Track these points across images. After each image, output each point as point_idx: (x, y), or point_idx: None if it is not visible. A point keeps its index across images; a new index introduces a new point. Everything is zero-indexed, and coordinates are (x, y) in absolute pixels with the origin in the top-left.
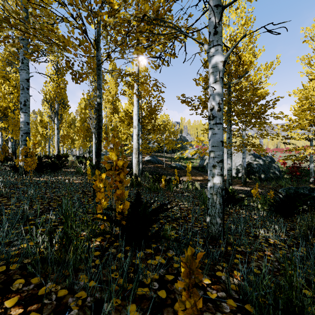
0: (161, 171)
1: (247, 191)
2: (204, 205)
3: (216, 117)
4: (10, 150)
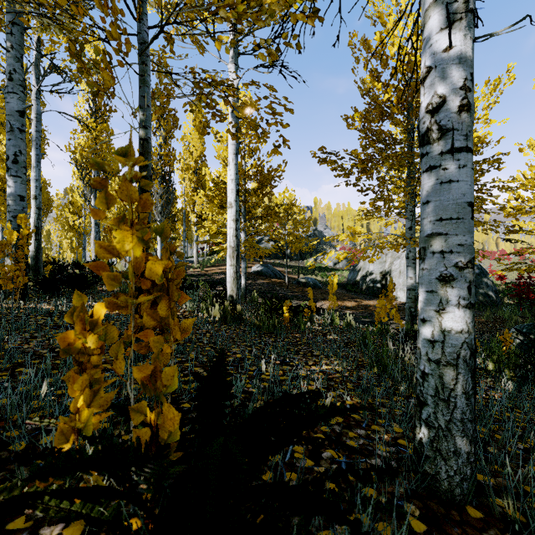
0: (280, 291)
1: None
2: (377, 367)
3: (454, 132)
4: None
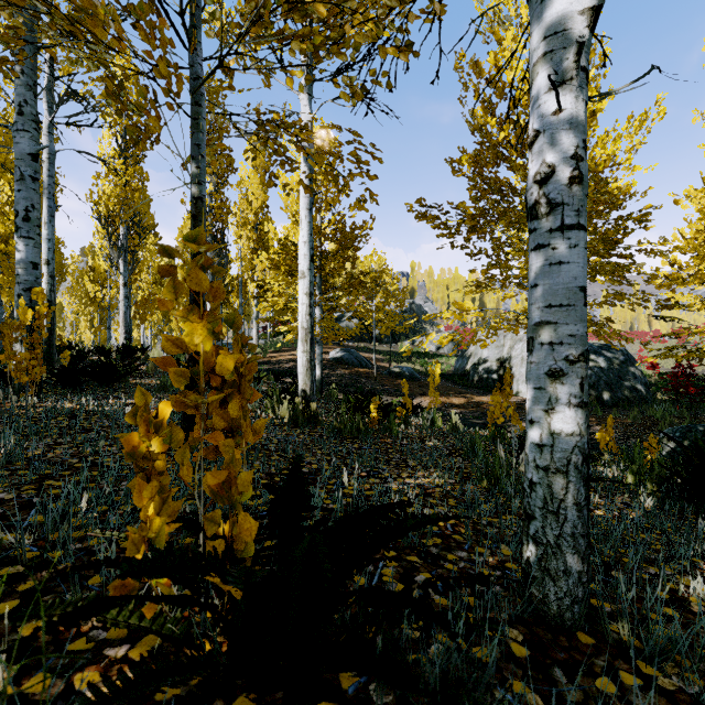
0: (367, 384)
1: None
2: (486, 480)
3: (564, 207)
4: None
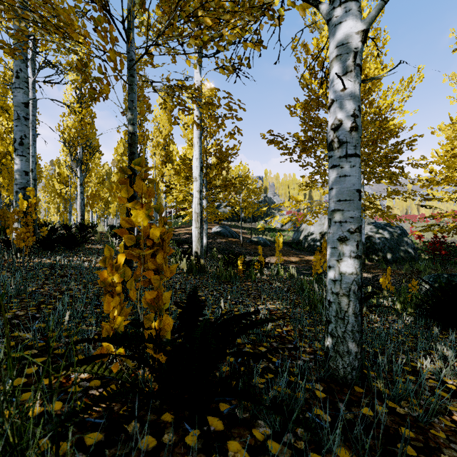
0: (236, 248)
1: (367, 279)
2: (309, 306)
3: (347, 144)
4: None
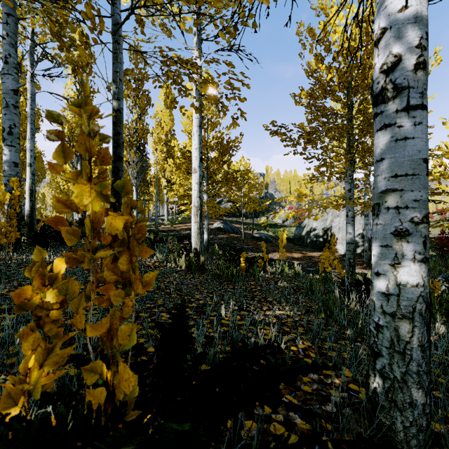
0: (237, 244)
1: None
2: (324, 312)
3: (410, 90)
4: None
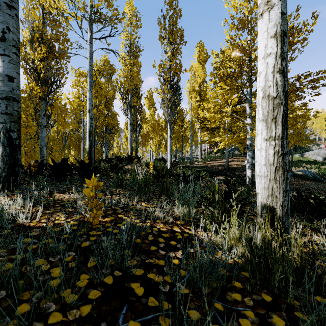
0: None
1: None
2: None
3: None
4: (104, 154)
